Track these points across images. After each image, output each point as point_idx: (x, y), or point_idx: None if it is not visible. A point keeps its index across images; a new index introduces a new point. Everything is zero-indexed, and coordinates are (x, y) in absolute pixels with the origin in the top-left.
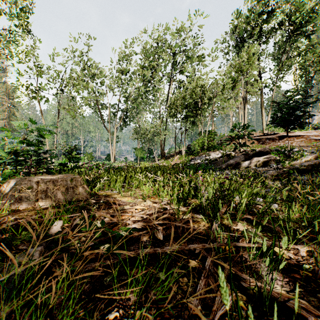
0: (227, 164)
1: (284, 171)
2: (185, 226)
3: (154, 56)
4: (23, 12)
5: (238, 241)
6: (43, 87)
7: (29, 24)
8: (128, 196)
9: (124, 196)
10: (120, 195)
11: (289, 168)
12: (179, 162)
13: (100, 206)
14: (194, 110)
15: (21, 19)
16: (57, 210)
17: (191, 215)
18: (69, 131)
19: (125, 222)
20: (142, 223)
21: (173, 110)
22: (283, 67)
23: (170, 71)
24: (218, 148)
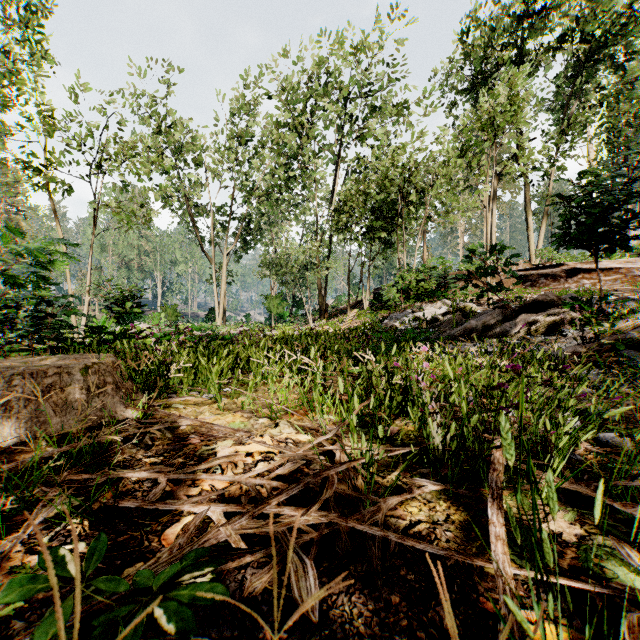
0: (463, 329)
1: (601, 345)
2: (397, 540)
3: (305, 106)
4: (30, 10)
5: (585, 600)
6: (58, 158)
7: (44, 35)
8: (236, 408)
9: (226, 408)
10: (216, 406)
11: (614, 339)
12: (358, 324)
13: (156, 441)
14: (389, 217)
15: (26, 24)
16: (11, 466)
17: (401, 474)
18: (133, 261)
19: (200, 514)
20: (254, 522)
21: (345, 217)
22: (572, 127)
23: (338, 136)
24: (439, 296)
